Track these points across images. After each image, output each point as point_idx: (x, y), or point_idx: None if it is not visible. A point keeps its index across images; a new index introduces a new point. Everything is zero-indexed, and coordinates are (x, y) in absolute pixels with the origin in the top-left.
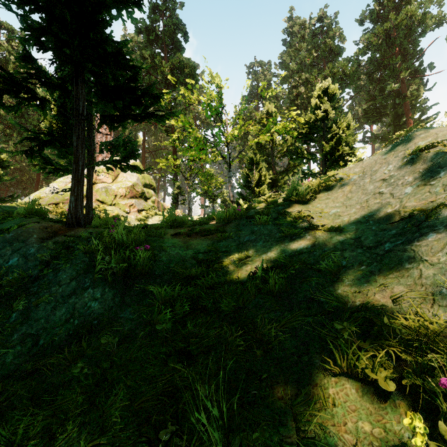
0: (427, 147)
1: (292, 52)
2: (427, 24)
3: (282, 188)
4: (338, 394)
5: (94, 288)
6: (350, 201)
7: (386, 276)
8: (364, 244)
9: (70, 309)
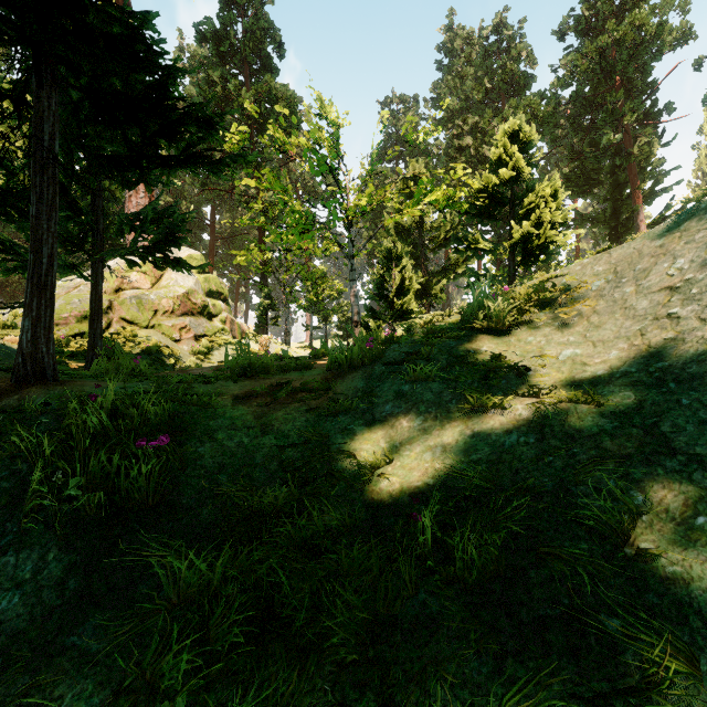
0: None
1: (452, 81)
2: (664, 41)
3: (438, 298)
4: None
5: (20, 552)
6: (599, 332)
7: None
8: (677, 444)
9: None
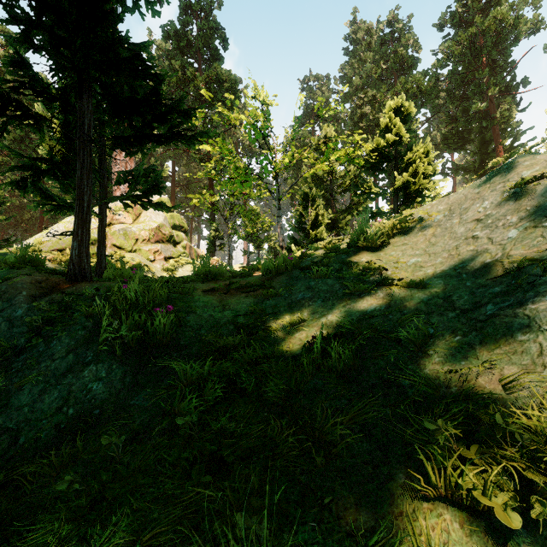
0: (535, 178)
1: (355, 63)
2: (520, 30)
3: (344, 230)
4: (434, 529)
5: (98, 364)
6: (434, 248)
7: (491, 351)
8: (457, 305)
9: (64, 394)
